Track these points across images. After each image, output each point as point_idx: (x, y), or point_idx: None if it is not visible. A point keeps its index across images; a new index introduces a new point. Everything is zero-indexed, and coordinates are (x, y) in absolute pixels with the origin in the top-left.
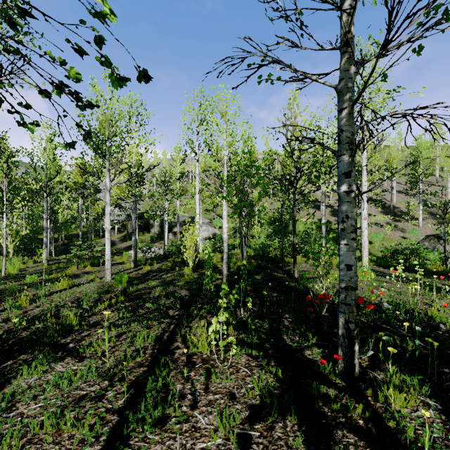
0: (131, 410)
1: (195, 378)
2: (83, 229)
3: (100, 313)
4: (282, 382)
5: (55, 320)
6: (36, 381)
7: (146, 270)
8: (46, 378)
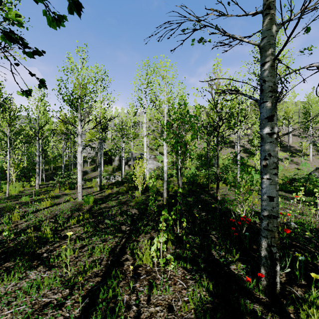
0: None
1: (140, 289)
2: (66, 162)
3: (70, 227)
4: (213, 296)
5: (37, 232)
6: (12, 287)
7: (108, 193)
8: (20, 285)
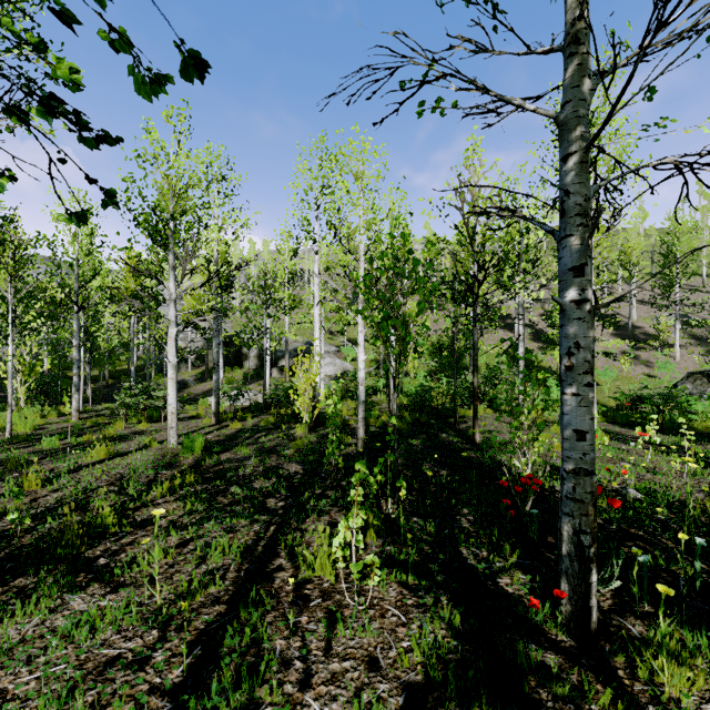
0: (193, 690)
1: (309, 628)
2: (138, 362)
3: (154, 503)
4: (461, 639)
5: (81, 515)
6: (36, 628)
7: (235, 428)
8: (53, 623)
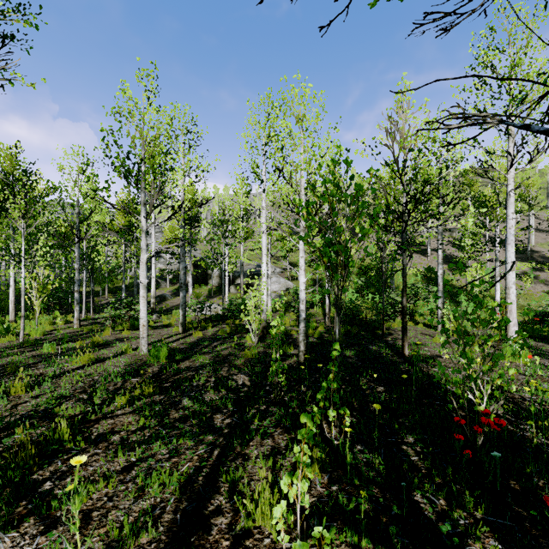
0: None
1: None
2: (130, 280)
3: (114, 414)
4: None
5: (47, 425)
6: None
7: (197, 337)
8: None
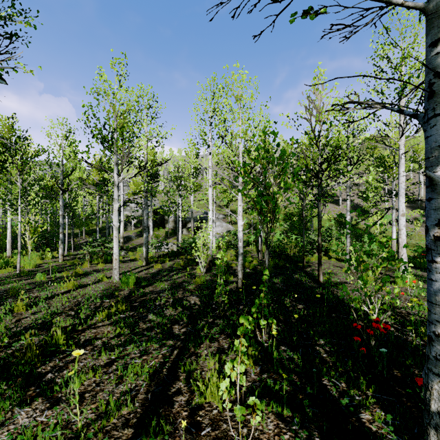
0: None
1: None
2: (102, 224)
3: (96, 326)
4: None
5: (45, 334)
6: None
7: (157, 268)
8: None
